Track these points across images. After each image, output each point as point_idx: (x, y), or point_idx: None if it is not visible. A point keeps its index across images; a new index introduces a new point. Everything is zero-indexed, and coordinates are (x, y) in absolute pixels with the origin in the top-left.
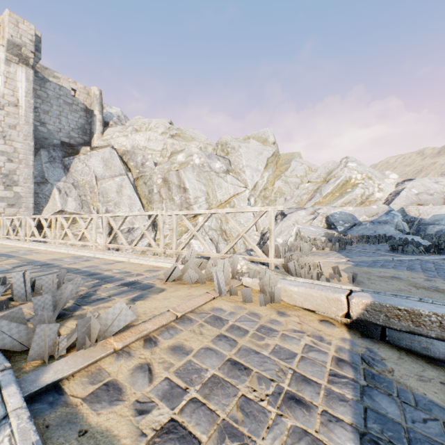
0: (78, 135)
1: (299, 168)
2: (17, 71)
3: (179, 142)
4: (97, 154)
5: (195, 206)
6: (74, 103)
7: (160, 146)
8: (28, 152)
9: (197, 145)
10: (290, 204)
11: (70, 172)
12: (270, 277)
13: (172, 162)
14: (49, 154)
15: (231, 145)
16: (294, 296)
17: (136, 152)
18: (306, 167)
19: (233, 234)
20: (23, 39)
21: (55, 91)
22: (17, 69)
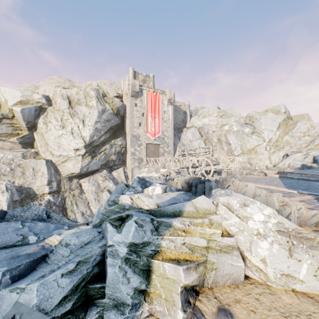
0: (181, 124)
1: (303, 127)
2: (169, 107)
3: (224, 119)
4: (189, 131)
5: (235, 152)
6: (180, 111)
7: (215, 123)
8: (172, 135)
9: (234, 119)
10: (293, 149)
11: (181, 140)
12: (262, 169)
13: (222, 130)
14: (173, 133)
15: (255, 117)
16: (266, 172)
17: (204, 127)
18: (308, 126)
19: (256, 165)
20: (171, 96)
21: (175, 108)
22: (169, 107)
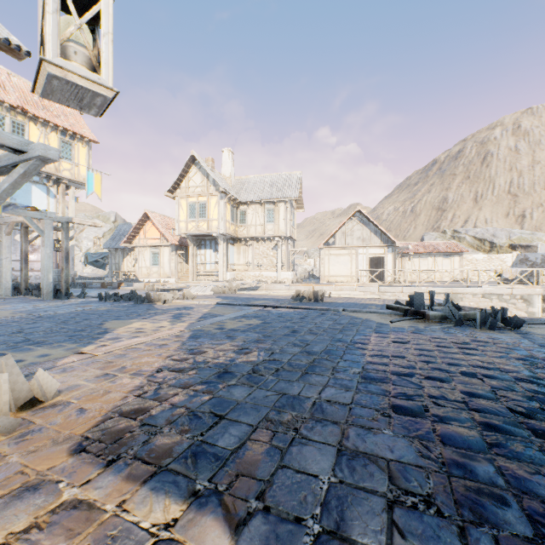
0: None
1: None
2: None
3: None
4: None
5: None
6: None
7: None
8: None
9: None
10: None
11: None
12: None
13: None
14: None
15: None
16: None
17: None
18: None
19: None
20: None
21: None
22: None
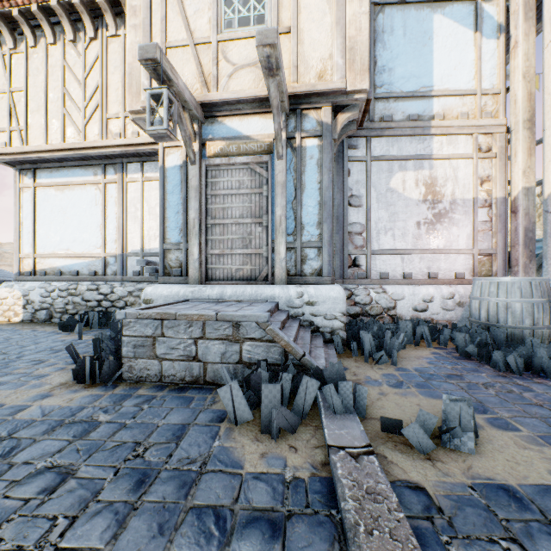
0: None
1: None
2: None
3: None
4: None
5: None
6: None
7: None
8: None
9: None
10: None
11: None
12: None
13: None
14: None
15: None
16: None
17: None
18: None
19: None
20: None
21: None
22: None
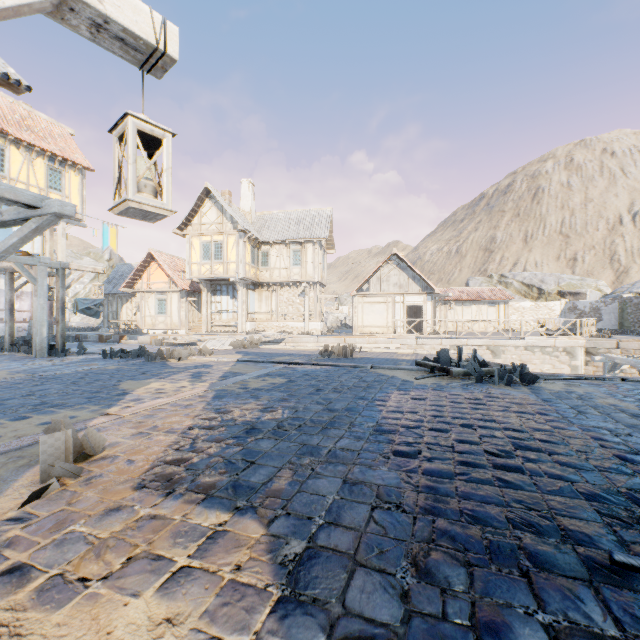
0: None
1: None
2: None
3: None
4: None
5: None
6: None
7: None
8: None
9: None
10: None
11: None
12: None
13: None
14: None
15: (67, 260)
16: None
17: None
18: None
19: None
20: None
21: None
22: None
